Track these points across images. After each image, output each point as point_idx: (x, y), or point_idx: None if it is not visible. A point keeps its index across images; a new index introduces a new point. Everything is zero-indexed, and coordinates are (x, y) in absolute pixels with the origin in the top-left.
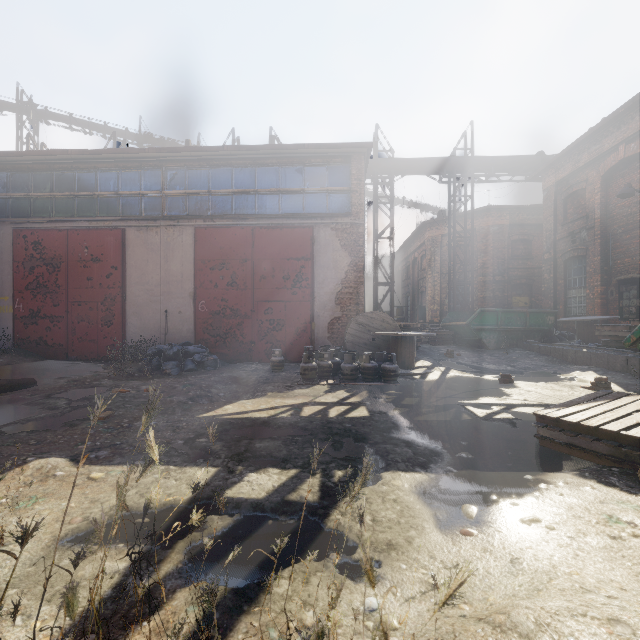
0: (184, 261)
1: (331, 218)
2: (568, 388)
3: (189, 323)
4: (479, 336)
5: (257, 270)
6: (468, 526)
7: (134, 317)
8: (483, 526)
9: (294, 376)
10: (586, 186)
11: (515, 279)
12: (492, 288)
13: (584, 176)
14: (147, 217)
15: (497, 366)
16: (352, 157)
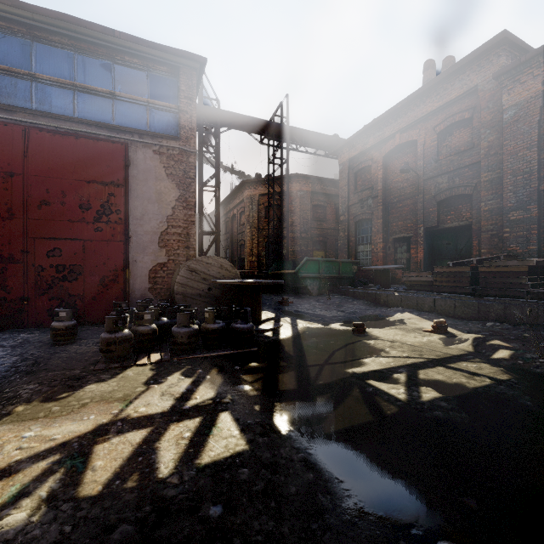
0: None
1: (153, 138)
2: (415, 333)
3: None
4: (305, 283)
5: (33, 191)
6: None
7: None
8: None
9: (92, 351)
10: (372, 164)
11: (315, 237)
12: (299, 243)
13: (370, 156)
14: None
15: (329, 312)
16: (181, 69)
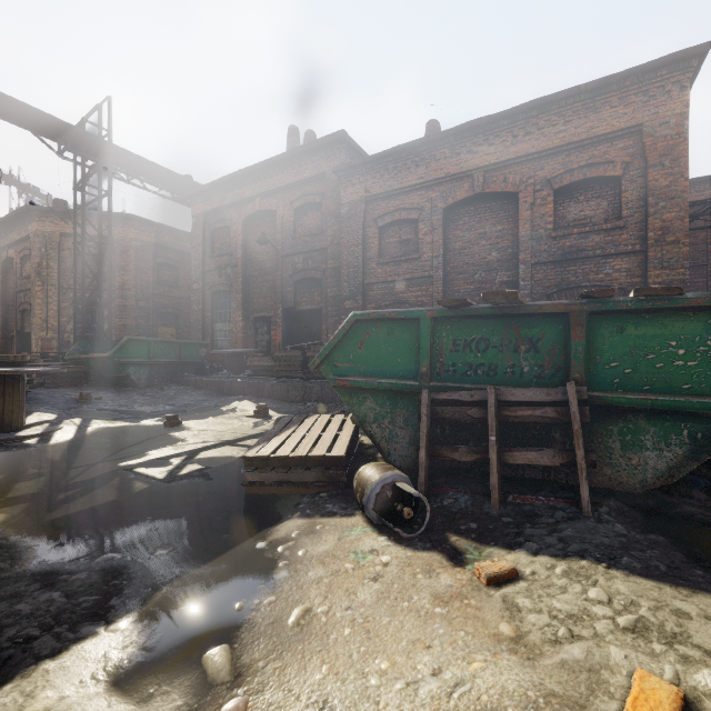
0: None
1: None
2: (236, 420)
3: None
4: (127, 372)
5: None
6: (229, 696)
7: None
8: (252, 675)
9: None
10: (231, 225)
11: (162, 307)
12: (135, 315)
13: (229, 215)
14: None
15: (154, 407)
16: None
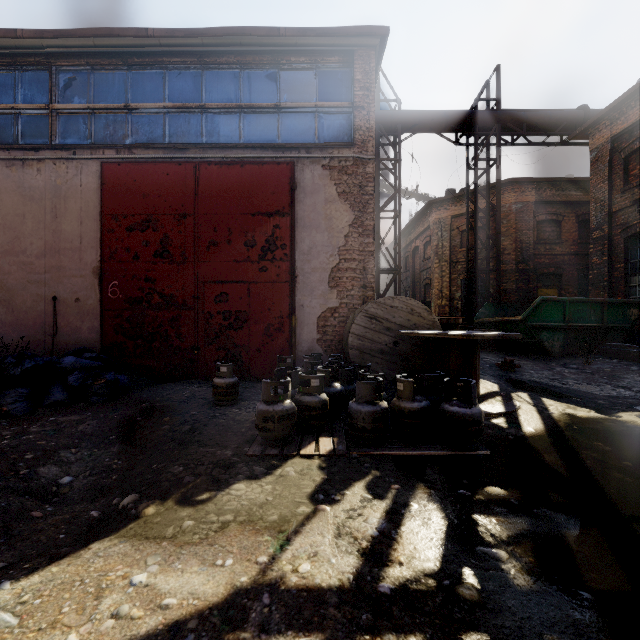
0: (84, 217)
1: (322, 149)
2: None
3: (92, 317)
4: (539, 337)
5: (203, 232)
6: None
7: (1, 307)
8: None
9: (250, 419)
10: None
11: (542, 268)
12: (515, 278)
13: None
14: (25, 146)
15: (597, 387)
16: (356, 53)
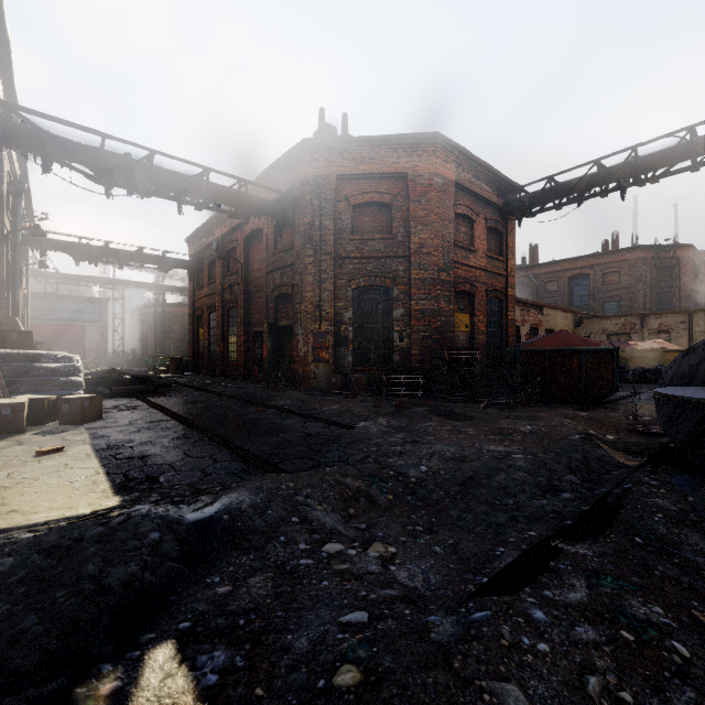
0: None
1: (94, 323)
2: None
3: None
4: None
5: (59, 340)
6: None
7: None
8: None
9: None
10: None
11: None
12: (181, 342)
13: None
14: None
15: None
16: (103, 302)
